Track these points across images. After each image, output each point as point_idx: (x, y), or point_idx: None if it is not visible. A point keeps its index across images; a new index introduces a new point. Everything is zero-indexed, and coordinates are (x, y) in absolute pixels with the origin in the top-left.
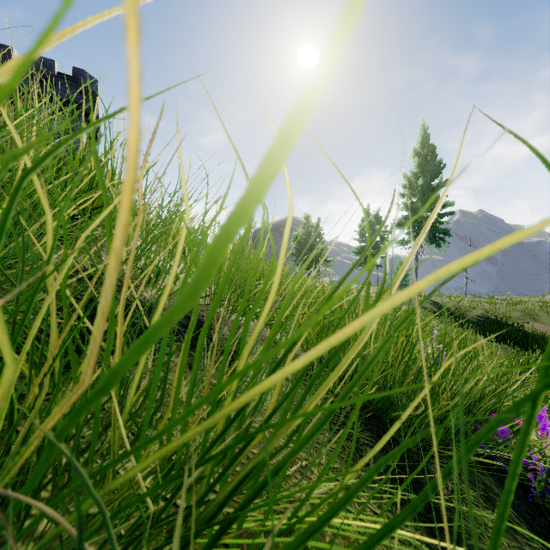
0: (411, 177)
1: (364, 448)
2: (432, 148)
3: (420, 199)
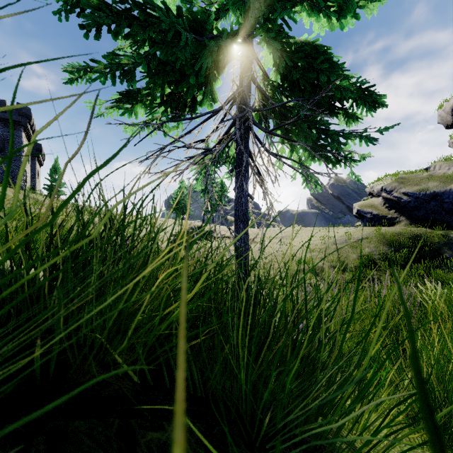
0: None
1: None
2: None
3: None
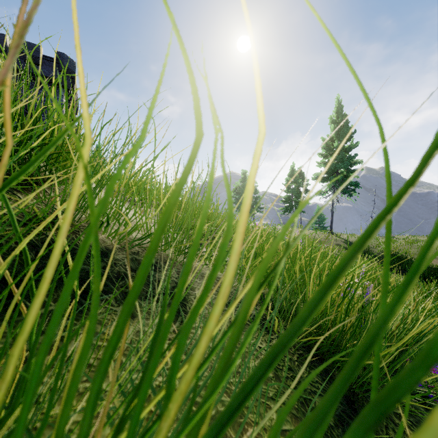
0: (328, 140)
1: (312, 396)
2: (345, 117)
3: (335, 158)
